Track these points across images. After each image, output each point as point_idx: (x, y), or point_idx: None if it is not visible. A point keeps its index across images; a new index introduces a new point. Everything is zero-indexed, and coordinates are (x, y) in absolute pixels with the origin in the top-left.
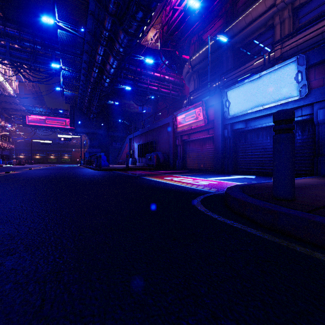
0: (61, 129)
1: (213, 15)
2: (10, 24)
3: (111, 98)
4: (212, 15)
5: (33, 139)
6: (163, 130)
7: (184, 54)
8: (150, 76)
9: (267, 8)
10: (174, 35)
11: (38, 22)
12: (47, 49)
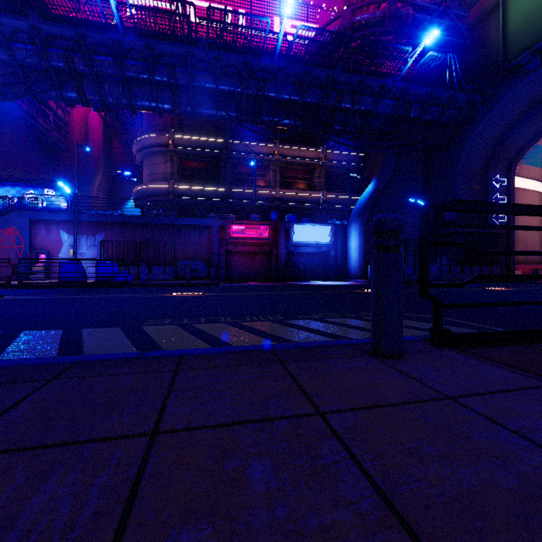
0: None
1: None
2: None
3: None
4: None
5: None
6: (188, 231)
7: None
8: None
9: (268, 153)
10: None
11: None
12: None
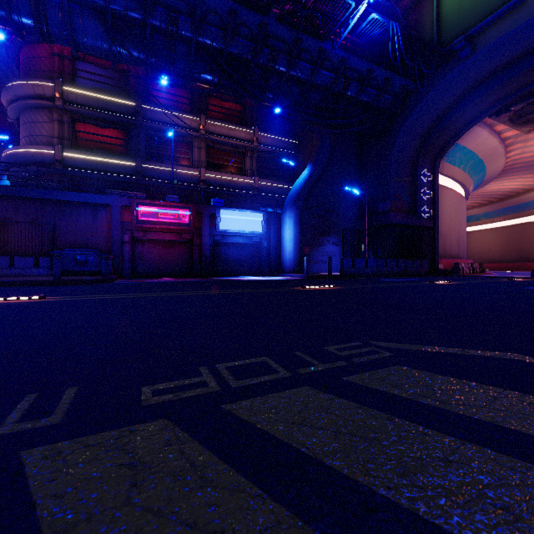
0: None
1: None
2: None
3: None
4: None
5: None
6: (76, 210)
7: None
8: None
9: (191, 127)
10: None
11: None
12: None
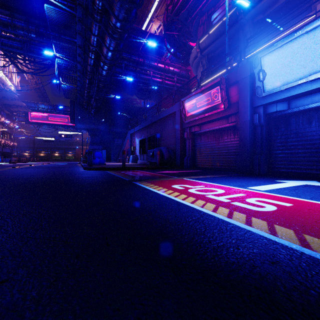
0: (64, 126)
1: None
2: (2, 10)
3: (113, 93)
4: None
5: (36, 137)
6: (167, 122)
7: (190, 40)
8: (153, 67)
9: None
10: (181, 14)
11: (31, 7)
12: (43, 37)
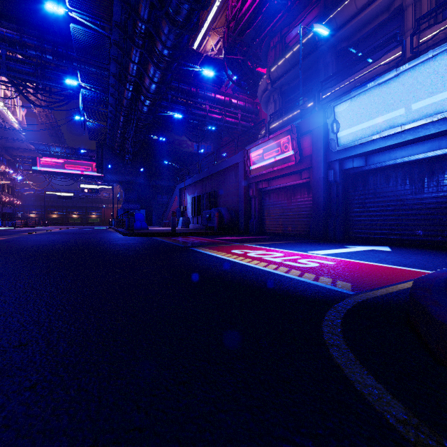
0: (86, 177)
1: (303, 2)
2: (8, 23)
3: (155, 133)
4: (303, 3)
5: (47, 191)
6: (228, 175)
7: (259, 65)
8: (209, 99)
9: None
10: (246, 34)
11: (47, 20)
12: (62, 60)
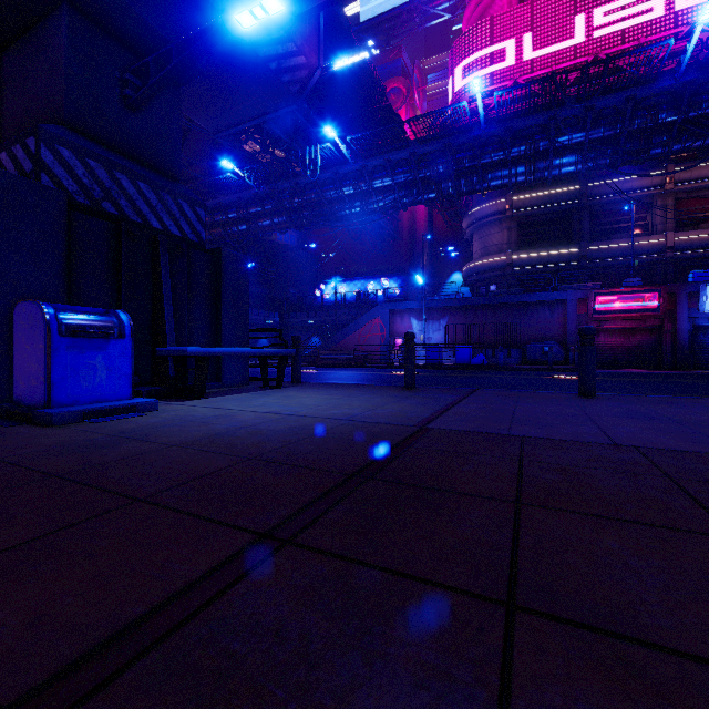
0: None
1: None
2: None
3: None
4: None
5: None
6: (536, 308)
7: None
8: None
9: (651, 185)
10: None
11: None
12: None
